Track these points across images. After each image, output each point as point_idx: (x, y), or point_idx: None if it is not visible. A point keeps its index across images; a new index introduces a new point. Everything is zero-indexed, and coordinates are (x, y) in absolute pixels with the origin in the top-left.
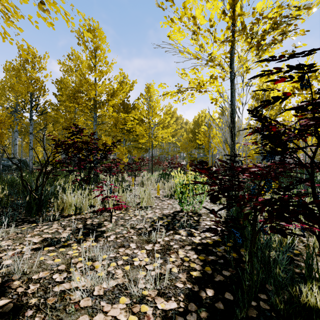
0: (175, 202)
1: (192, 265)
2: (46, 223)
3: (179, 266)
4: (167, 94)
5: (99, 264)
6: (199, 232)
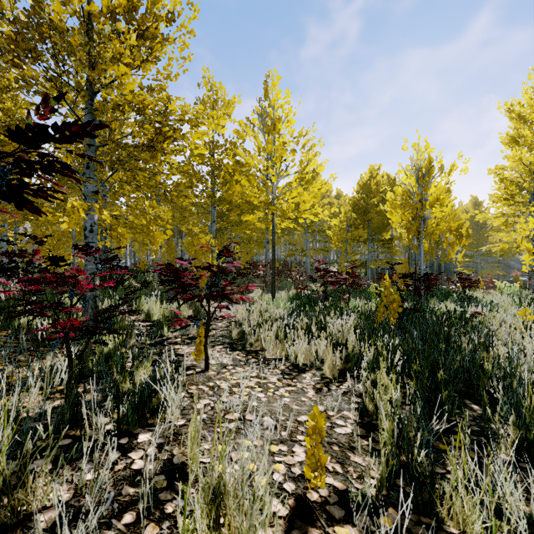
0: None
1: None
2: None
3: None
4: None
5: None
6: None
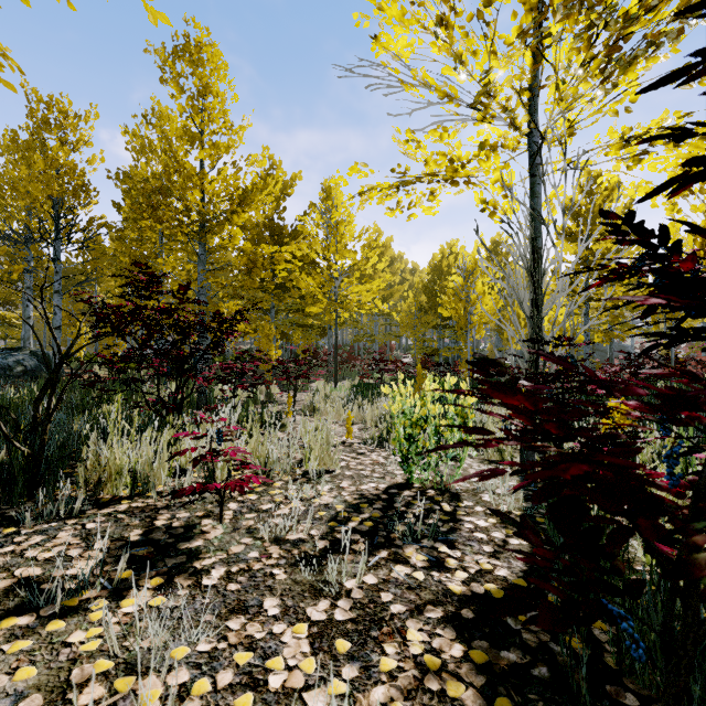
0: (391, 460)
1: (453, 691)
2: (44, 525)
3: (412, 695)
4: (370, 193)
5: (158, 686)
6: (460, 554)
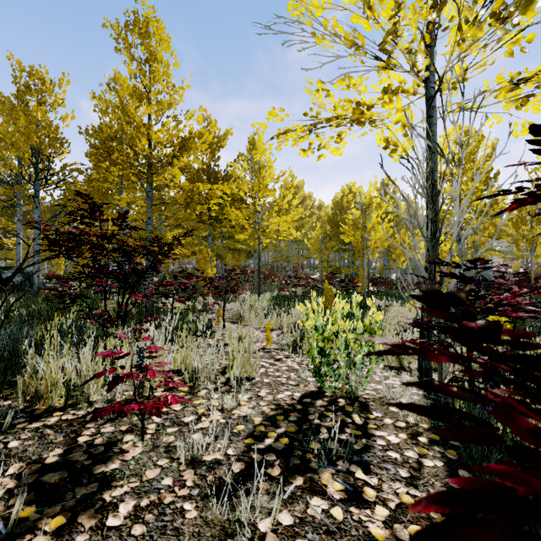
0: (304, 368)
1: None
2: None
3: None
4: (286, 135)
5: None
6: (376, 480)
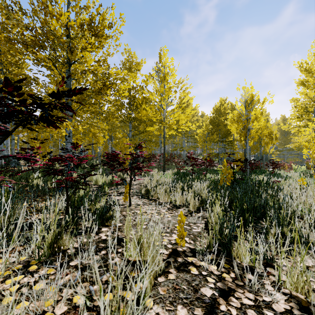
0: None
1: None
2: None
3: None
4: None
5: None
6: None
